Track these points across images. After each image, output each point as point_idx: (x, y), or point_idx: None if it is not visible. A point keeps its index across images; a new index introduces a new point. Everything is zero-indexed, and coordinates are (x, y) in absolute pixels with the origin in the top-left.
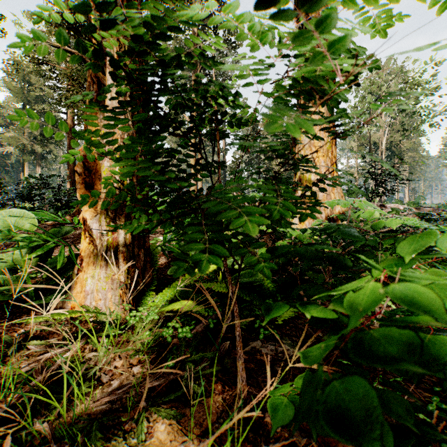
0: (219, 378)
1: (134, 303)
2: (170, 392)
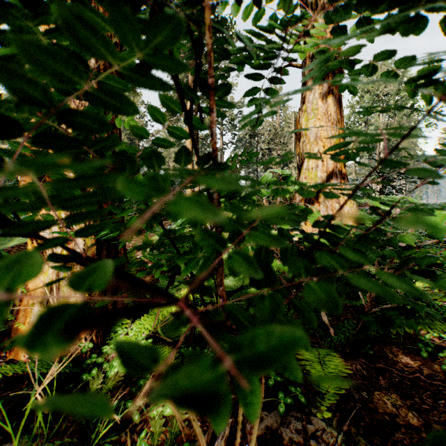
0: None
1: (99, 338)
2: None
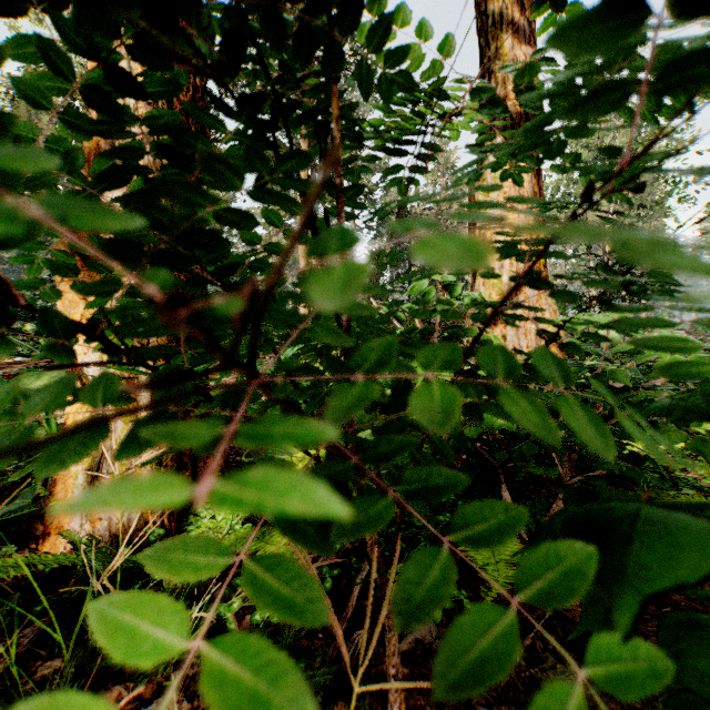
0: None
1: (173, 523)
2: None
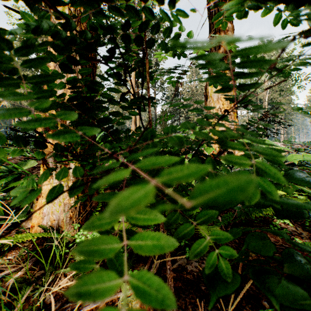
0: None
1: (83, 222)
2: None
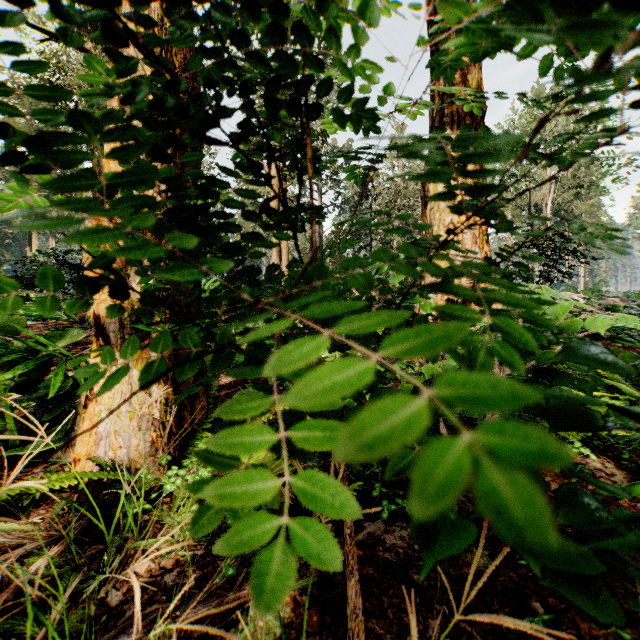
0: (314, 598)
1: (176, 452)
2: (227, 627)
